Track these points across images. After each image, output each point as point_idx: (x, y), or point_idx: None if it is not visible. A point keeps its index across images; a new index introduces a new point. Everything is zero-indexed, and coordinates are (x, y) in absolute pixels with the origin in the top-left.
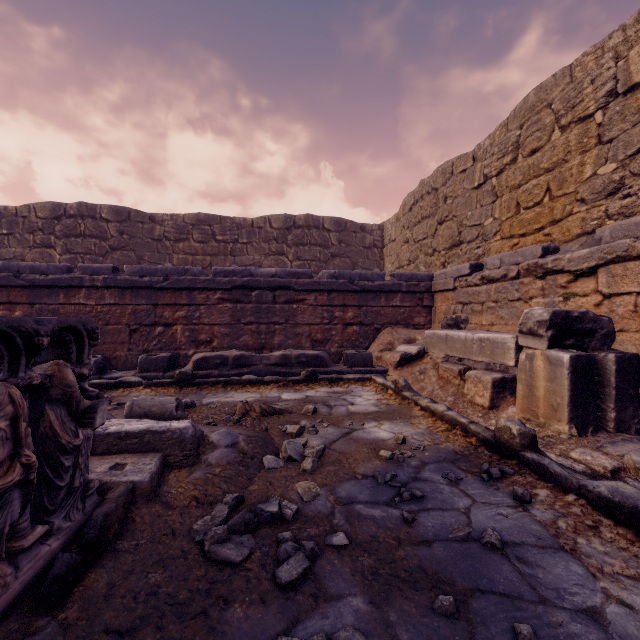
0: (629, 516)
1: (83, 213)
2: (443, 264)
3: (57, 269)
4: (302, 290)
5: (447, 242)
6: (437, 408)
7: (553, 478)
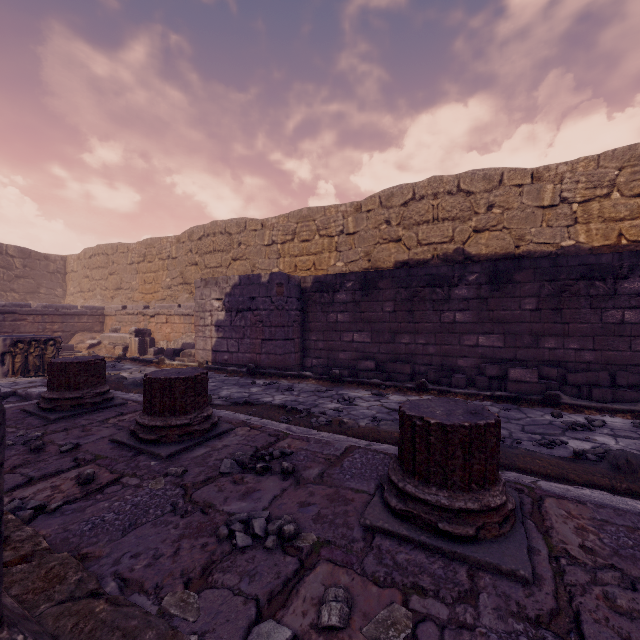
0: (133, 359)
1: None
2: (112, 297)
3: None
4: (25, 314)
5: (114, 286)
6: (105, 355)
7: (126, 359)
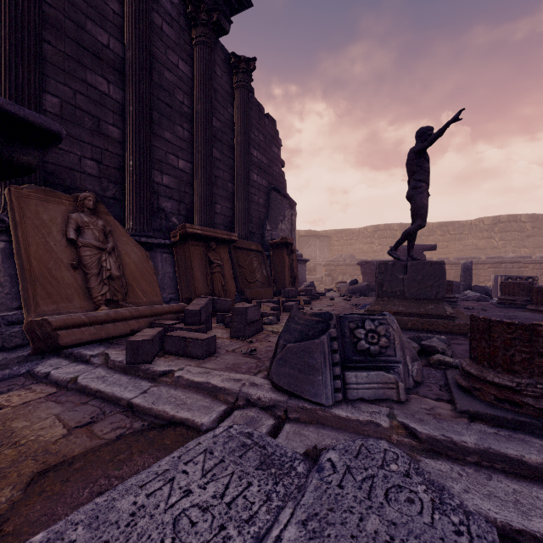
0: None
1: (386, 228)
2: None
3: (429, 259)
4: (526, 263)
5: None
6: None
7: None
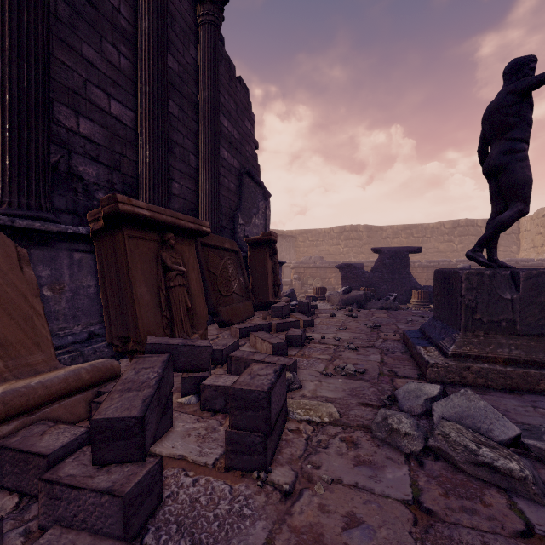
0: None
1: (352, 229)
2: None
3: None
4: None
5: None
6: None
7: None
